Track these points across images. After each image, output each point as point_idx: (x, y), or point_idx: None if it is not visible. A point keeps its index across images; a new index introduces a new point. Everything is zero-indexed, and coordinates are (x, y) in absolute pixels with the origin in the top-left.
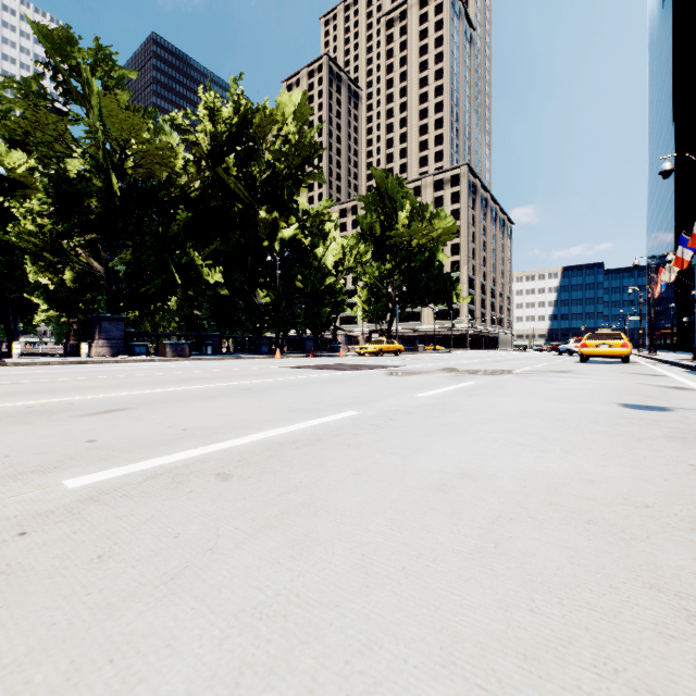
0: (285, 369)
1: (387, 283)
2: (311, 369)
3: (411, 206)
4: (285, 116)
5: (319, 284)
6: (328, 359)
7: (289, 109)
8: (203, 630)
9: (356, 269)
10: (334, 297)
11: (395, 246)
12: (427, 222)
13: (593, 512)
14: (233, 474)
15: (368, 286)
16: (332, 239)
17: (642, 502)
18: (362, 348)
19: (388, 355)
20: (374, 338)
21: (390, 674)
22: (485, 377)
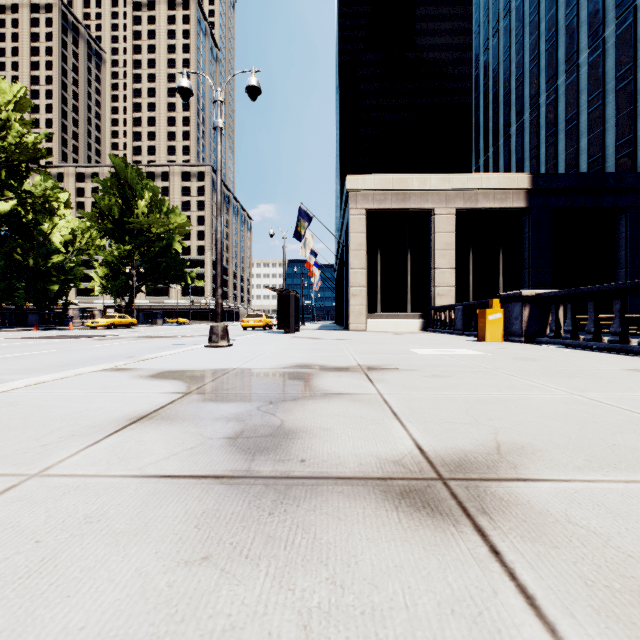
0: (9, 339)
1: (127, 262)
2: (34, 339)
3: (151, 198)
4: (2, 102)
5: (45, 260)
6: (55, 332)
7: (8, 97)
8: (15, 362)
9: (88, 251)
10: (64, 274)
11: (135, 230)
12: (165, 215)
13: (97, 355)
14: (8, 358)
15: (107, 262)
16: (62, 216)
17: (110, 354)
18: (94, 322)
19: (124, 327)
20: (110, 313)
21: (43, 361)
22: (152, 339)
